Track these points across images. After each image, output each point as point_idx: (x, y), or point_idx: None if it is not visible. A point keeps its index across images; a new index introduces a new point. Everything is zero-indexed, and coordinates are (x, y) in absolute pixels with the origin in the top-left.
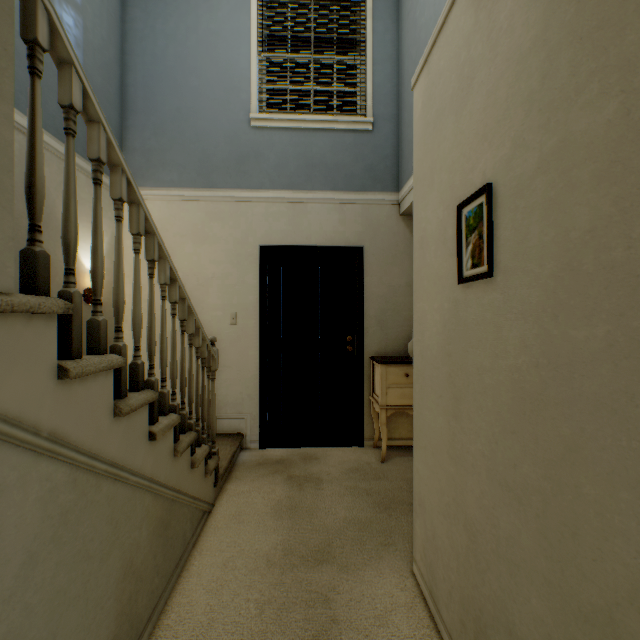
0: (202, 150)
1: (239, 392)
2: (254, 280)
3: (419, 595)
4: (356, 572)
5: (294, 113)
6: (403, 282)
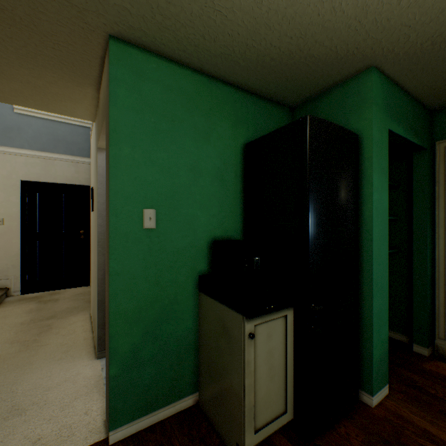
0: None
1: (6, 264)
2: (17, 200)
3: (90, 317)
4: (66, 318)
5: None
6: None
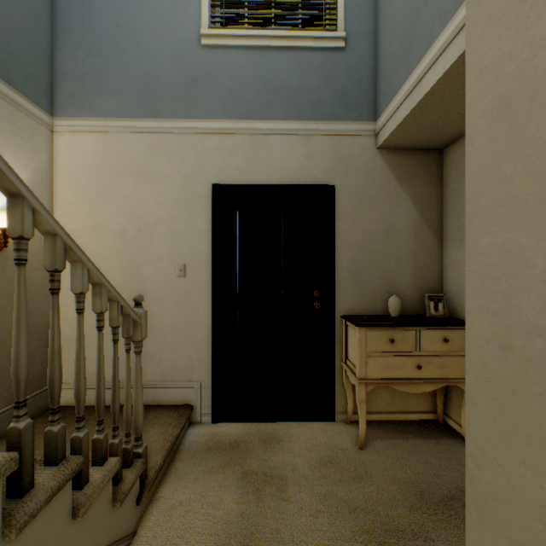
0: (145, 73)
1: (188, 356)
2: (205, 225)
3: None
4: None
5: (252, 30)
6: (381, 227)
